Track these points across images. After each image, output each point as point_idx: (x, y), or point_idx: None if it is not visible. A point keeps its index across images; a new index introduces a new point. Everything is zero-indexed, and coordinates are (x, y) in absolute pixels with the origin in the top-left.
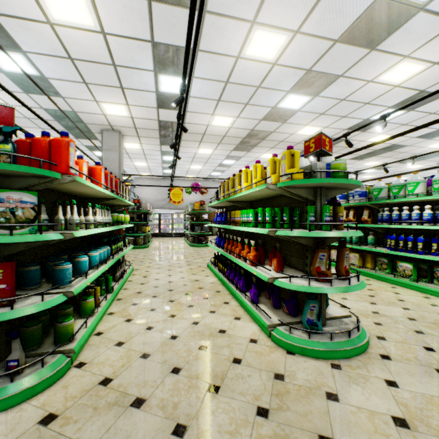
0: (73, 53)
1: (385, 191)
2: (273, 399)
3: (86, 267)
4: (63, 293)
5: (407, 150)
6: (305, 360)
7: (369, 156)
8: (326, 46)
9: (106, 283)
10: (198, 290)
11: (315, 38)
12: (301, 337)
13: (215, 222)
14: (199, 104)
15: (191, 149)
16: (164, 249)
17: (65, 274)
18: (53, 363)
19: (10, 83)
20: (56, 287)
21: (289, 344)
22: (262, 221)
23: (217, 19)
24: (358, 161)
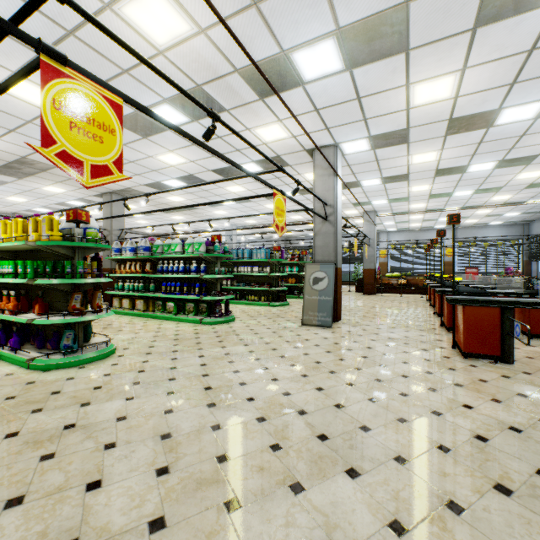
0: None
1: (162, 248)
2: (22, 391)
3: None
4: None
5: (201, 212)
6: (59, 371)
7: (173, 211)
8: None
9: None
10: None
11: None
12: (58, 358)
13: None
14: None
15: None
16: None
17: None
18: None
19: None
20: None
21: (46, 365)
22: (23, 272)
23: None
24: (165, 213)
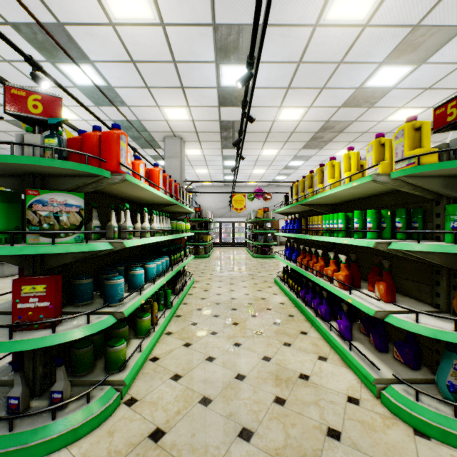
0: (134, 55)
1: None
2: None
3: (141, 281)
4: (113, 313)
5: None
6: (453, 455)
7: None
8: None
9: (165, 297)
10: (266, 312)
11: None
12: (439, 411)
13: (284, 231)
14: (264, 96)
15: (253, 151)
16: (225, 259)
17: (116, 289)
18: (99, 398)
19: (83, 97)
20: (104, 306)
21: (418, 420)
22: (360, 228)
23: None
24: None
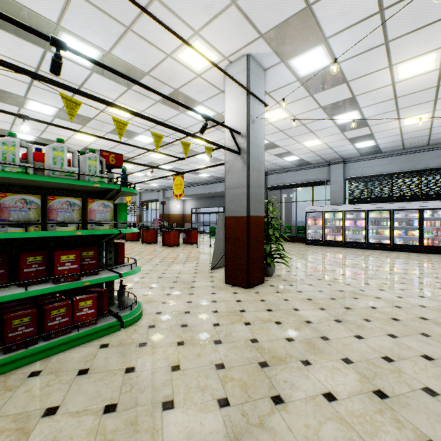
0: None
1: None
2: None
3: None
4: None
5: None
6: None
7: None
8: None
9: None
10: None
11: None
12: None
13: None
14: None
15: None
16: None
17: None
18: None
19: None
20: None
21: None
22: None
23: None
24: None
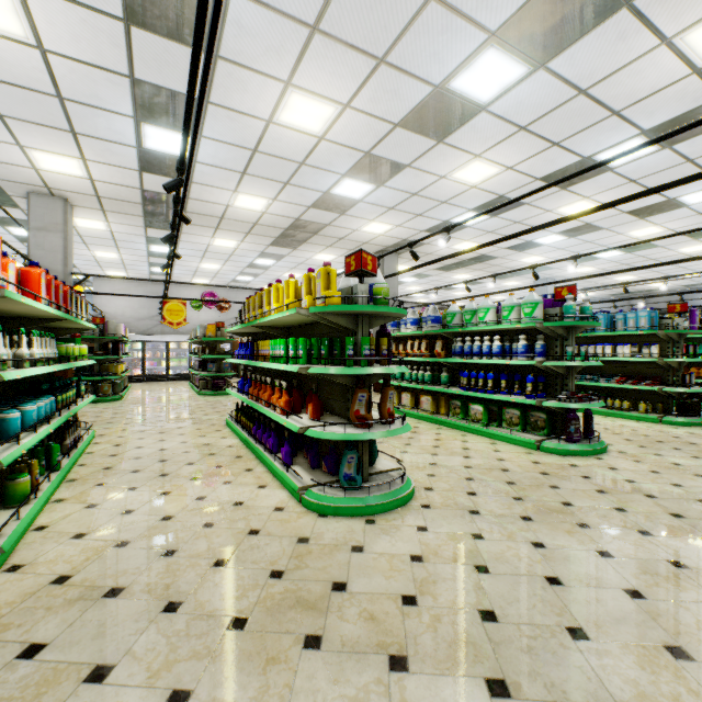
0: None
1: (459, 317)
2: (291, 561)
3: (18, 428)
4: None
5: (499, 263)
6: (338, 520)
7: (457, 266)
8: (385, 129)
9: (48, 456)
10: (208, 457)
11: (371, 117)
12: (336, 495)
13: (236, 356)
14: (212, 174)
15: (200, 237)
16: (152, 401)
17: None
18: None
19: None
20: None
21: (322, 506)
22: (295, 355)
23: (236, 69)
24: (445, 273)
